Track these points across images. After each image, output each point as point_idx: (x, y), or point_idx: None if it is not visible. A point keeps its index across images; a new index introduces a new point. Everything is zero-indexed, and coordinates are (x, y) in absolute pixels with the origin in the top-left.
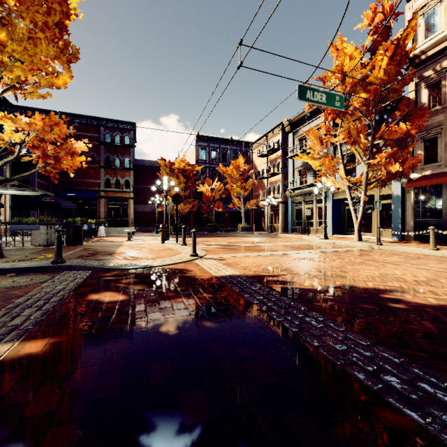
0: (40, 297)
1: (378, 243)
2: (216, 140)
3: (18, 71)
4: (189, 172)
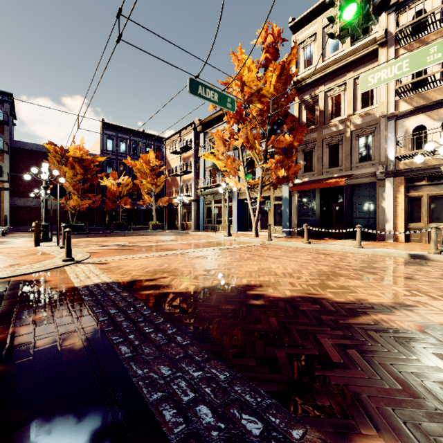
0: None
1: (269, 239)
2: (126, 131)
3: None
4: (88, 163)
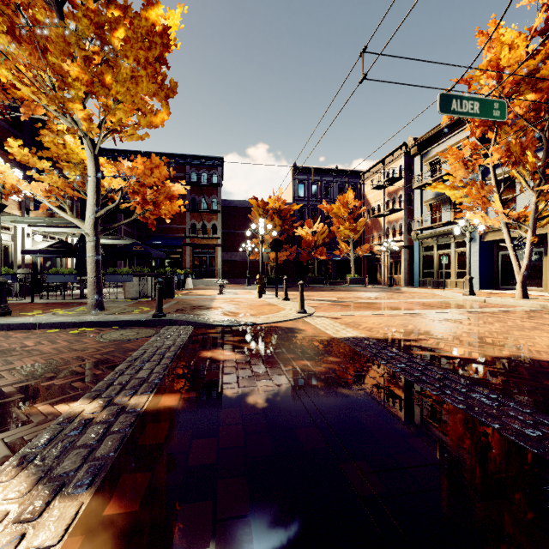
0: (154, 352)
1: None
2: (318, 172)
3: (120, 114)
4: (286, 213)
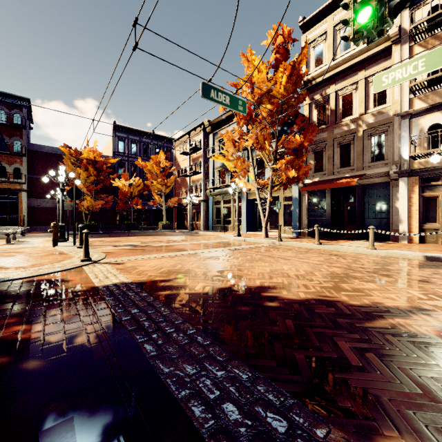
0: None
1: (279, 239)
2: (137, 133)
3: None
4: (101, 164)
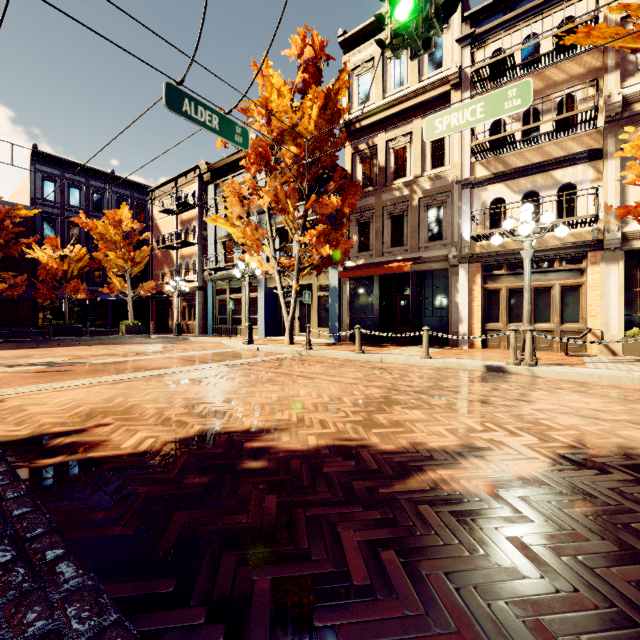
0: None
1: (308, 347)
2: (81, 170)
3: None
4: None
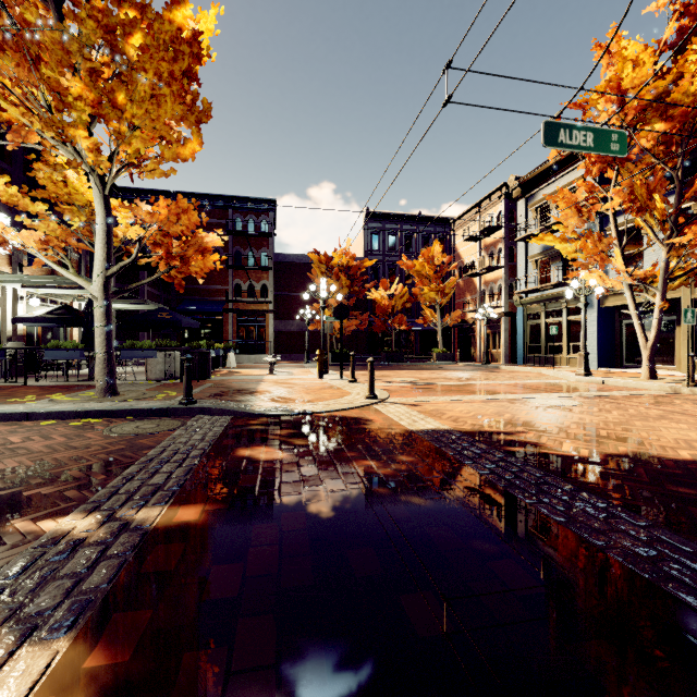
0: (176, 450)
1: (691, 383)
2: (396, 218)
3: (137, 143)
4: (355, 270)
